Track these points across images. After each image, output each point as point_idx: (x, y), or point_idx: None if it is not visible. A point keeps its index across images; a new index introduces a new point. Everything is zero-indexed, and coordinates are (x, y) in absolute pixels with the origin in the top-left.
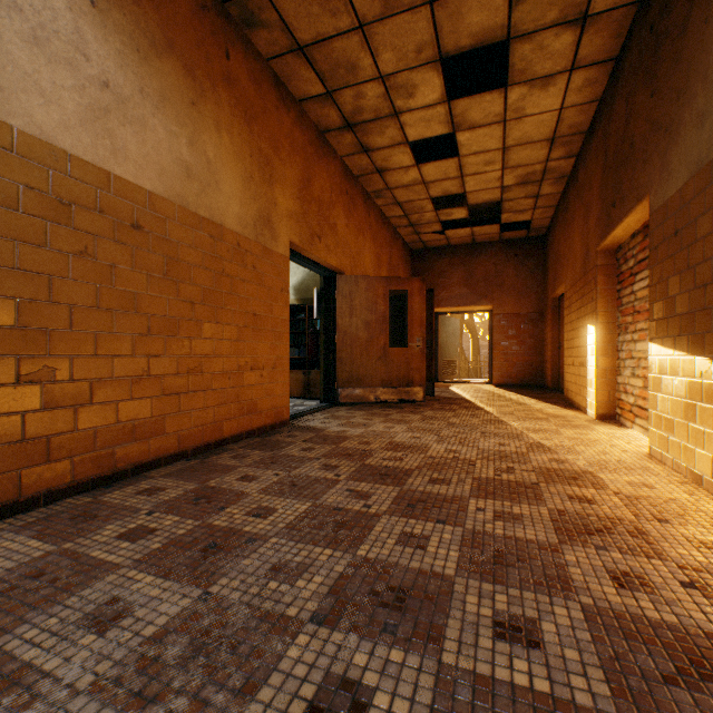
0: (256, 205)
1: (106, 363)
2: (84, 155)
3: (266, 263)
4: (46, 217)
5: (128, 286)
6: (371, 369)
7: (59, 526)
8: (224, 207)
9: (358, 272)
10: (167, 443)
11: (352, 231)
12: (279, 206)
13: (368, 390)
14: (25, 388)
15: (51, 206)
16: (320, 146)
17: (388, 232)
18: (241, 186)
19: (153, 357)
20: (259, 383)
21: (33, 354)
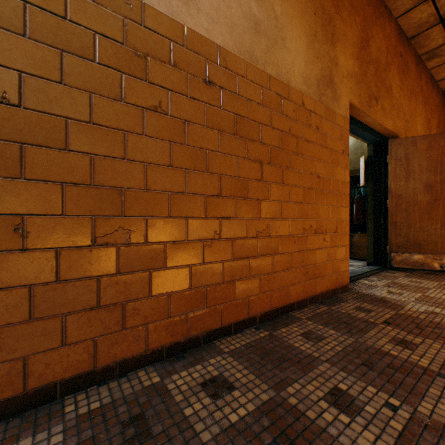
0: (319, 64)
1: (178, 225)
2: (157, 5)
3: (328, 124)
4: (120, 69)
5: (200, 145)
6: (434, 234)
7: (104, 441)
8: (289, 65)
9: (409, 135)
10: (236, 309)
11: (405, 94)
12: (339, 66)
13: (429, 256)
14: (100, 250)
15: (126, 58)
16: (376, 7)
17: (436, 96)
18: (305, 44)
19: (223, 219)
20: (321, 247)
21: (108, 215)
